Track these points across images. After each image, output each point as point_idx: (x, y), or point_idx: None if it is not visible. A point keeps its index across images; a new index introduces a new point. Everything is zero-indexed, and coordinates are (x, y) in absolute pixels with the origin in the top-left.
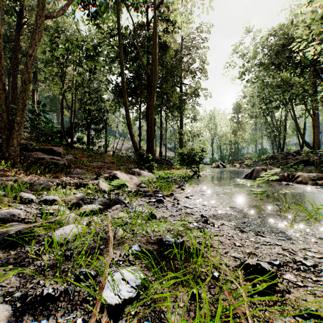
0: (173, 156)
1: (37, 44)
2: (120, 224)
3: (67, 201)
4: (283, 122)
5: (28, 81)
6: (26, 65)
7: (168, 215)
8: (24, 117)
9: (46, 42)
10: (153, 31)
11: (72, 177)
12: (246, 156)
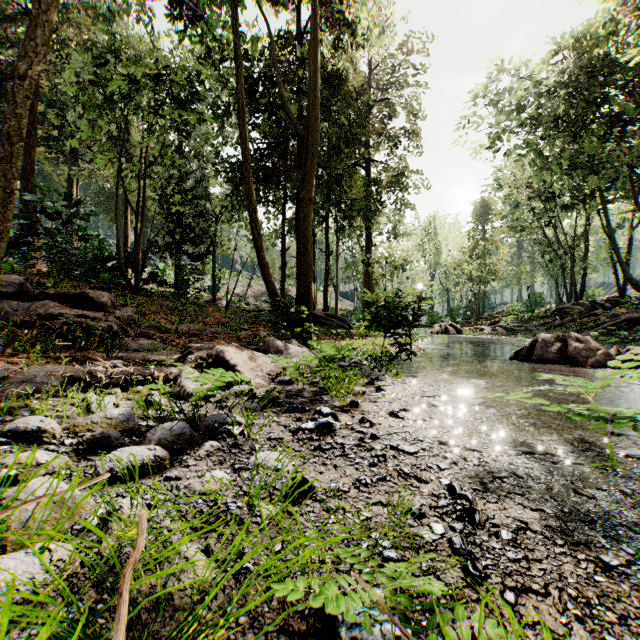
0: (352, 310)
1: (39, 50)
2: (200, 528)
3: (82, 430)
4: (582, 239)
5: (18, 135)
6: (13, 99)
7: (350, 480)
8: (9, 221)
9: (79, 64)
10: (310, 42)
11: (123, 358)
12: (501, 310)
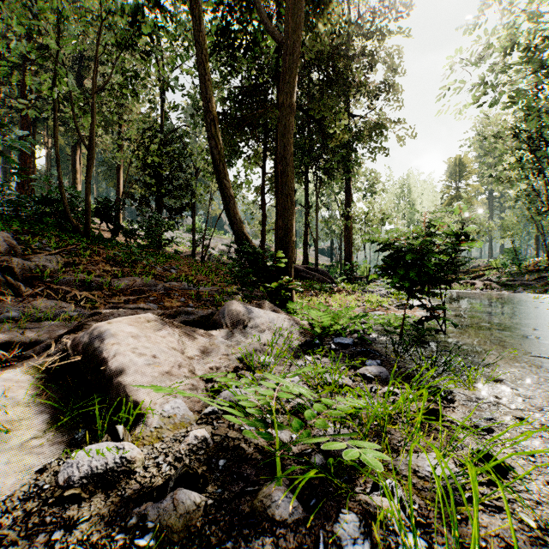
0: (329, 265)
1: None
2: None
3: None
4: None
5: None
6: None
7: None
8: None
9: None
10: None
11: None
12: (477, 264)
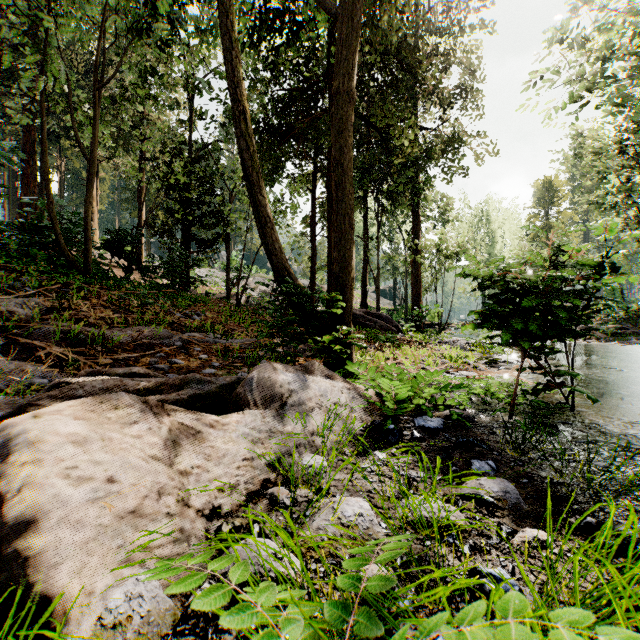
0: (392, 309)
1: None
2: None
3: None
4: None
5: None
6: None
7: None
8: None
9: None
10: None
11: None
12: None
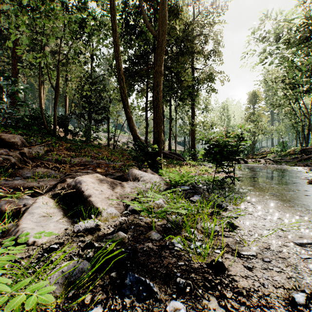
0: (183, 150)
1: None
2: None
3: None
4: None
5: None
6: None
7: None
8: None
9: None
10: None
11: (4, 186)
12: (264, 150)
